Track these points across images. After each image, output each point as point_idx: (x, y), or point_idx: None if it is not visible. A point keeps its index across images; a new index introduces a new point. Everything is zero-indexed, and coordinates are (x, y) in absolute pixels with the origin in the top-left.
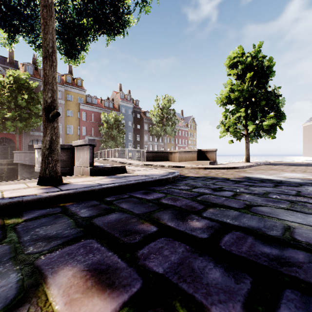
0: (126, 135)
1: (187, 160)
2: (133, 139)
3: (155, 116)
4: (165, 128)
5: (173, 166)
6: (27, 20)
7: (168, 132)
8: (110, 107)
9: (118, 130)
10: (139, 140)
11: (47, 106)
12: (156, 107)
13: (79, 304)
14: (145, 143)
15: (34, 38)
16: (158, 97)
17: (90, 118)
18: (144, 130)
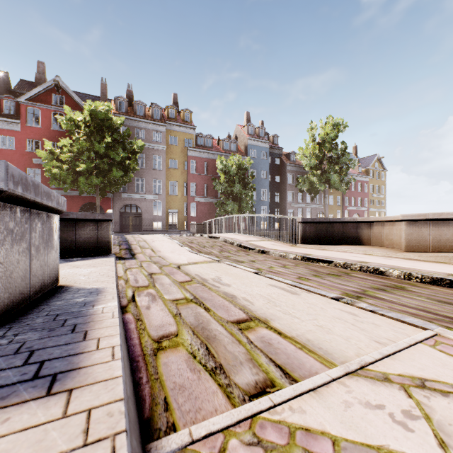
0: (256, 194)
1: (449, 246)
2: (268, 199)
3: (307, 157)
4: (326, 177)
5: (437, 282)
6: None
7: (333, 184)
8: (232, 151)
9: (243, 184)
10: (279, 201)
11: None
12: (310, 141)
13: None
14: (289, 206)
15: None
16: (314, 124)
17: (202, 169)
18: (286, 184)
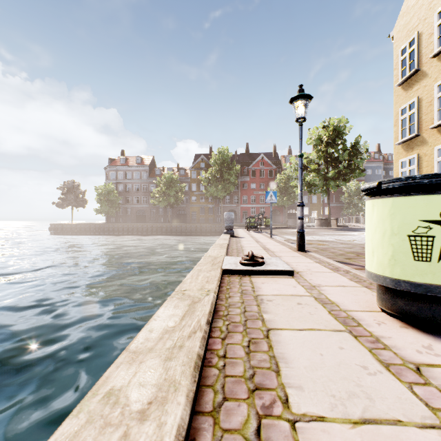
0: None
1: None
2: None
3: None
4: None
5: None
6: (321, 191)
7: None
8: None
9: (358, 198)
10: None
11: (328, 213)
12: None
13: (337, 230)
14: None
15: (323, 194)
16: None
17: None
18: None
